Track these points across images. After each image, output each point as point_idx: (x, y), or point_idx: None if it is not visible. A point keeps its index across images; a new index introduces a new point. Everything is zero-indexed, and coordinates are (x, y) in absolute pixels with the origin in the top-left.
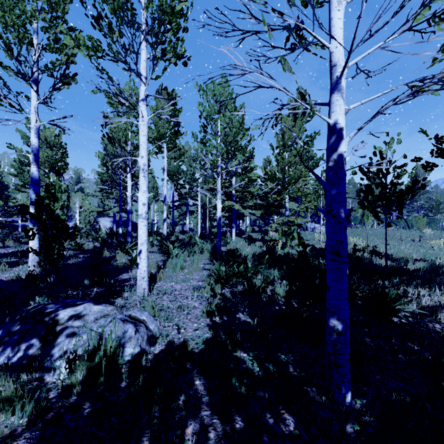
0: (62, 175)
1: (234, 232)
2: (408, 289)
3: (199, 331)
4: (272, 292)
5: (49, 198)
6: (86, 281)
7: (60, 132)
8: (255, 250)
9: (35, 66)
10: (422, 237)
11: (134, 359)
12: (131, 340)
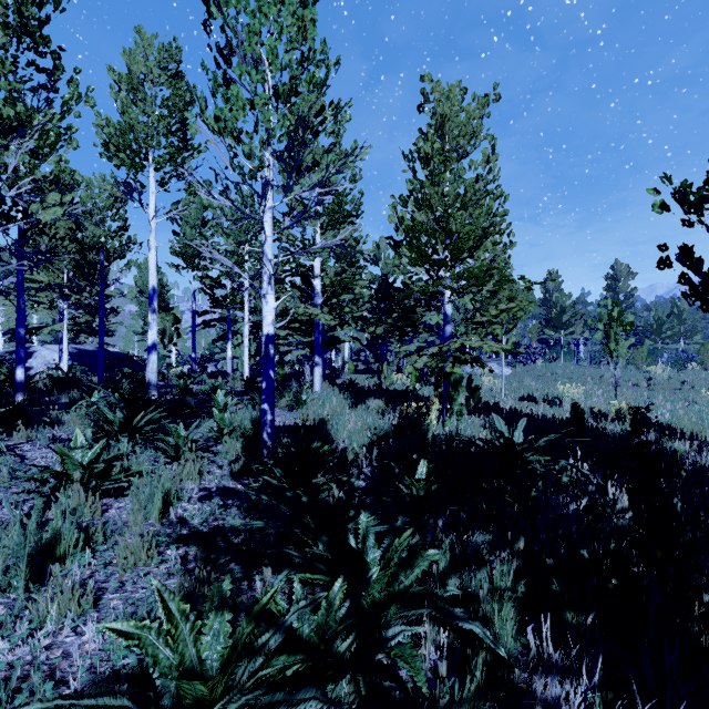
0: None
1: (318, 375)
2: None
3: None
4: None
5: None
6: None
7: None
8: (370, 424)
9: None
10: (653, 380)
11: None
12: None
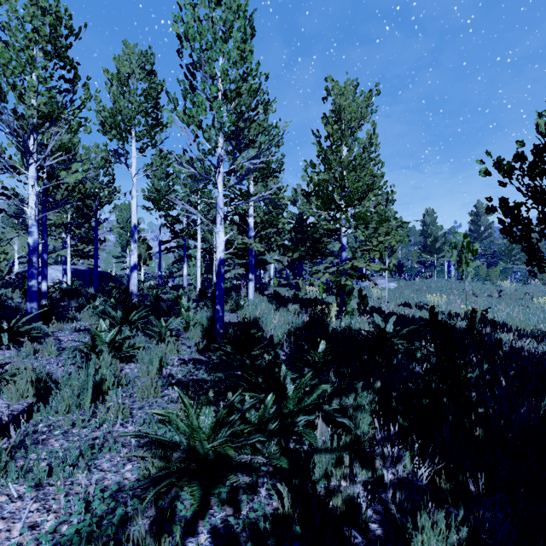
0: None
1: (252, 288)
2: None
3: None
4: None
5: None
6: None
7: None
8: (289, 321)
9: None
10: (503, 292)
11: None
12: None
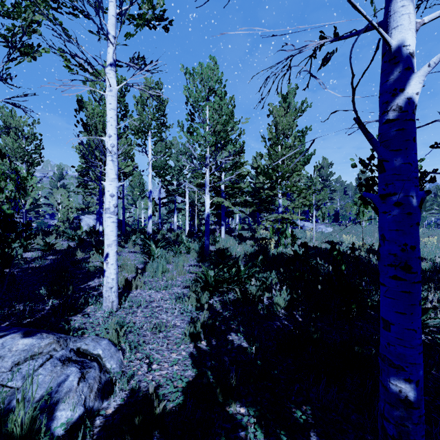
0: (8, 158)
1: (223, 230)
2: None
3: (178, 367)
4: (270, 302)
5: None
6: (43, 290)
7: (34, 122)
8: (246, 250)
9: None
10: None
11: (71, 430)
12: (69, 397)
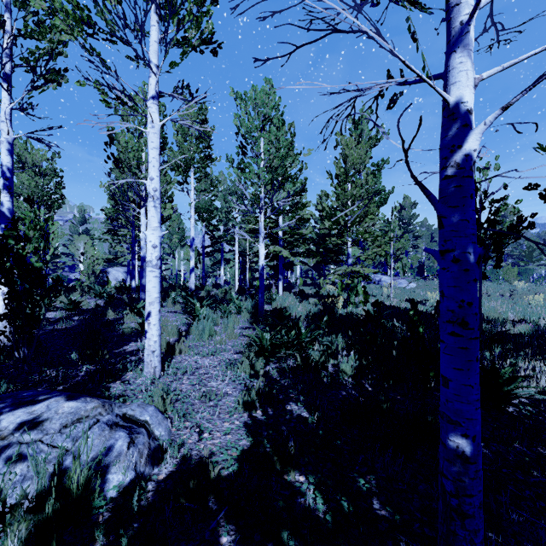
0: (37, 204)
1: (281, 286)
2: (519, 363)
3: (231, 436)
4: (335, 369)
5: (19, 237)
6: (74, 355)
7: (54, 156)
8: (309, 309)
9: (7, 56)
10: (514, 292)
11: (123, 493)
12: (120, 461)
